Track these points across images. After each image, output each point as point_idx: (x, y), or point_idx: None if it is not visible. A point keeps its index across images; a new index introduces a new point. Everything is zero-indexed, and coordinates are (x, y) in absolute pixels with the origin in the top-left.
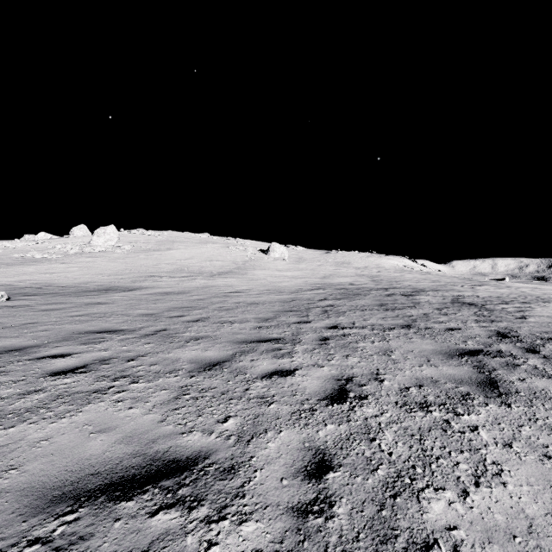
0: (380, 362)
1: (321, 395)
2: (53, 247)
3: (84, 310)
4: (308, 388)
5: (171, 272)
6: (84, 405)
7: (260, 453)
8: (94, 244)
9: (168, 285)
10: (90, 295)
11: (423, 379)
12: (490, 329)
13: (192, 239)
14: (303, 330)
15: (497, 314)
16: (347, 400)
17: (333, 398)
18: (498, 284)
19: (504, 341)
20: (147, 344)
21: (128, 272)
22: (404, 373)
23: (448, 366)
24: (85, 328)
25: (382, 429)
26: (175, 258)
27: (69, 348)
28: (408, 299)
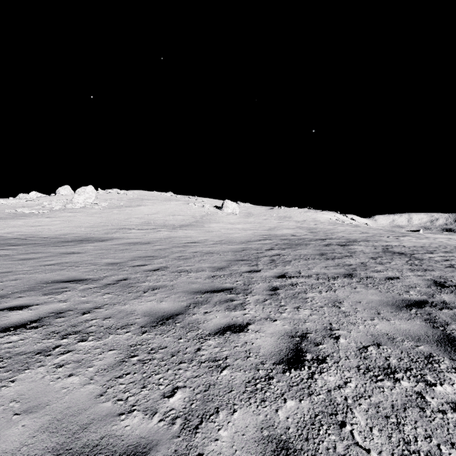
0: (332, 315)
1: (276, 357)
2: (40, 203)
3: (57, 259)
4: (262, 348)
5: (139, 225)
6: (20, 372)
7: (210, 448)
8: (75, 201)
9: (136, 236)
10: (67, 245)
11: (379, 335)
12: (426, 278)
13: (158, 197)
14: (253, 280)
15: (427, 263)
16: (304, 364)
17: (289, 360)
18: (417, 235)
19: (445, 291)
20: (106, 294)
21: (102, 225)
22: (358, 329)
23: (399, 319)
24: (53, 277)
25: (350, 406)
26: (143, 213)
27: (30, 298)
28: (344, 249)
